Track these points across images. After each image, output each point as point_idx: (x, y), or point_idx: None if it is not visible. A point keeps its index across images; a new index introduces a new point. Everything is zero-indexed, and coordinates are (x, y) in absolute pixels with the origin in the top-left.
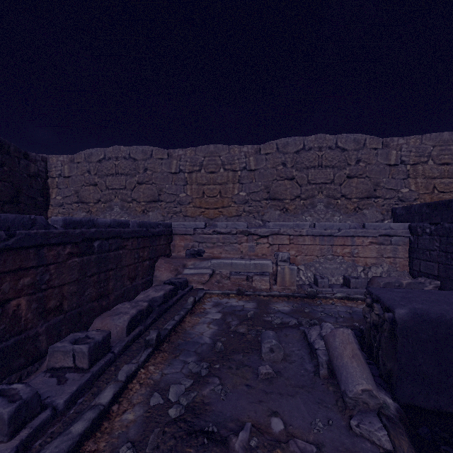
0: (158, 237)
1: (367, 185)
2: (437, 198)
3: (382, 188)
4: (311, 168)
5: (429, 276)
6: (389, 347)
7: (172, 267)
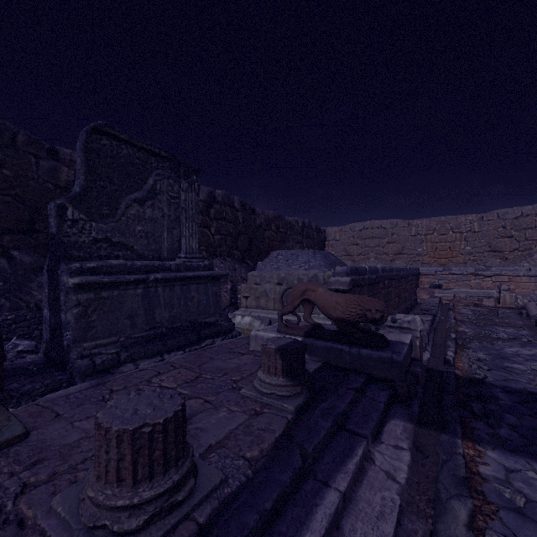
0: (417, 276)
1: None
2: None
3: None
4: (528, 229)
5: None
6: None
7: (427, 292)
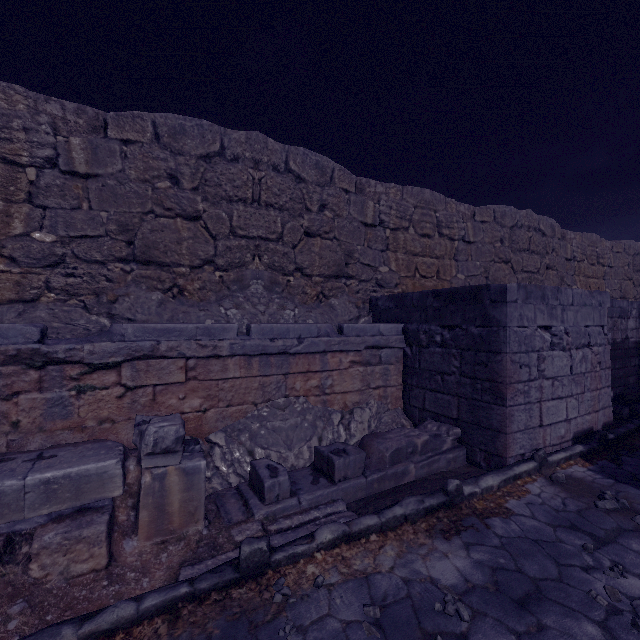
0: None
1: (336, 253)
2: (420, 285)
3: (357, 262)
4: (239, 202)
5: (442, 418)
6: None
7: None
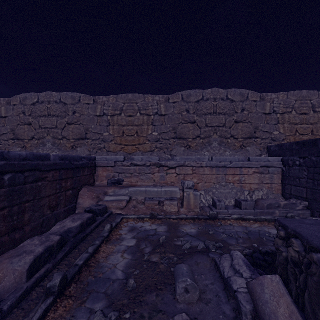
0: (81, 169)
1: (249, 128)
2: (298, 139)
3: (260, 131)
4: (208, 114)
5: (299, 198)
6: None
7: (94, 194)
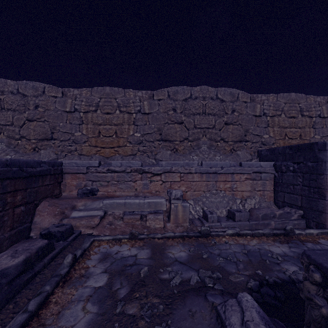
0: (40, 177)
1: (239, 130)
2: (288, 143)
3: (250, 134)
4: (197, 115)
5: (293, 206)
6: None
7: (57, 210)
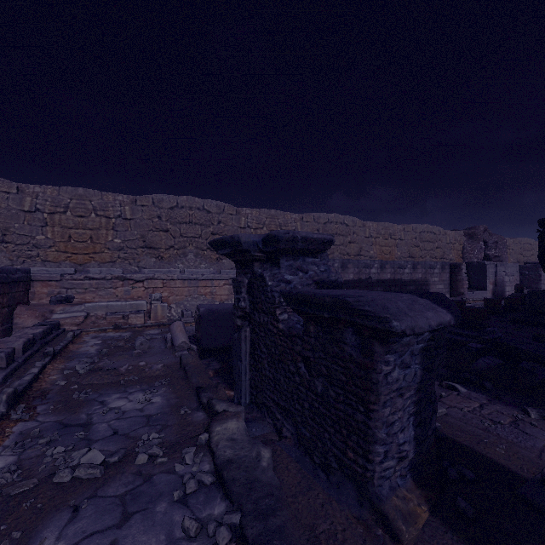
0: (17, 283)
1: None
2: None
3: None
4: (184, 224)
5: None
6: (199, 326)
7: (37, 313)
